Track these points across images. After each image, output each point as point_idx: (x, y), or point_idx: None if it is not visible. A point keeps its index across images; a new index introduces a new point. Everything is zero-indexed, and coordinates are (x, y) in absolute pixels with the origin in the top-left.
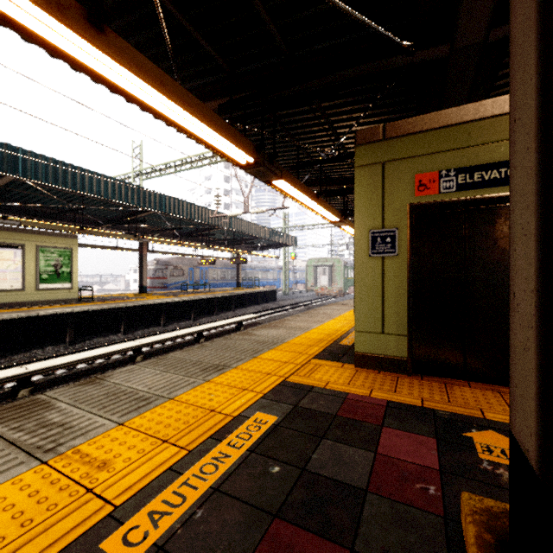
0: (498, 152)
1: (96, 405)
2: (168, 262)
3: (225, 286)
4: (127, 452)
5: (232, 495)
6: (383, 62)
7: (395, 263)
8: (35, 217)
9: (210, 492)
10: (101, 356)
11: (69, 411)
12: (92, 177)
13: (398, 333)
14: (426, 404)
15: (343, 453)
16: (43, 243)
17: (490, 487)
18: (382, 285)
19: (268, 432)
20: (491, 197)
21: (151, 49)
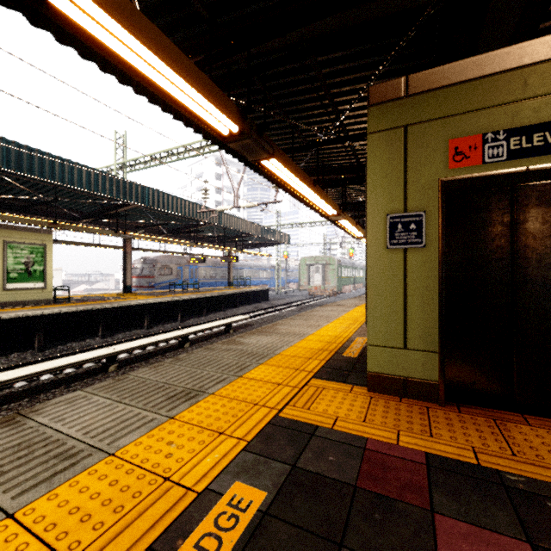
0: None
1: None
2: (155, 260)
3: (215, 285)
4: None
5: None
6: None
7: (421, 257)
8: (4, 210)
9: None
10: (65, 367)
11: None
12: (63, 165)
13: (426, 349)
14: (483, 460)
15: None
16: (12, 238)
17: None
18: (404, 286)
19: (250, 531)
20: None
21: None
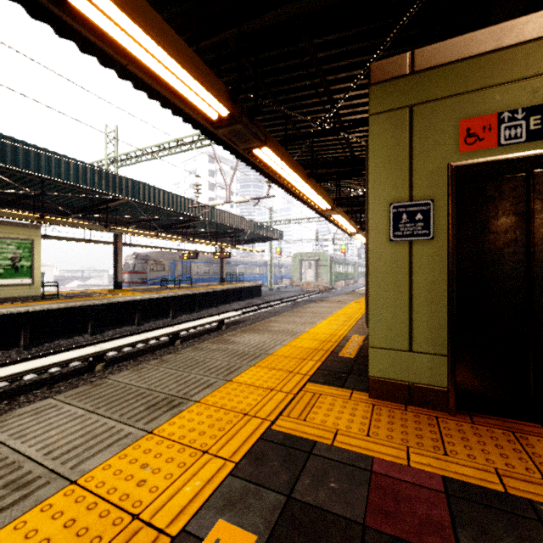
0: None
1: None
2: (147, 256)
3: (208, 281)
4: None
5: None
6: None
7: (429, 251)
8: None
9: None
10: (48, 367)
11: None
12: (49, 157)
13: (434, 352)
14: (510, 486)
15: None
16: None
17: None
18: (409, 282)
19: None
20: None
21: None
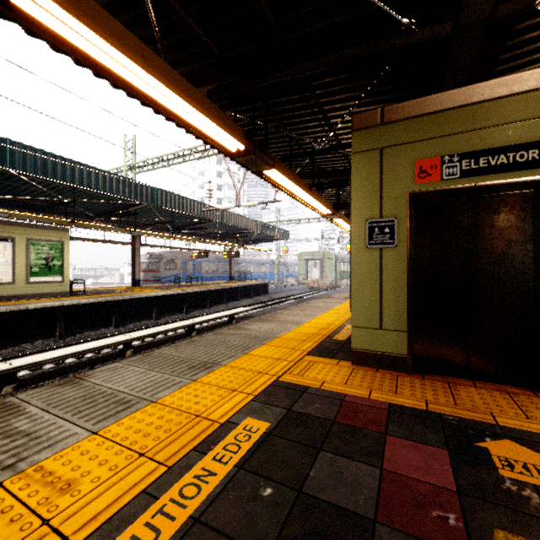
0: (505, 135)
1: (70, 410)
2: (161, 255)
3: (217, 279)
4: (97, 469)
5: (215, 528)
6: (381, 42)
7: (394, 255)
8: (26, 210)
9: (189, 523)
10: (89, 351)
11: (39, 417)
12: (82, 169)
13: (397, 329)
14: (431, 408)
15: (344, 469)
16: (34, 236)
17: (519, 515)
18: (380, 278)
19: (259, 442)
20: (498, 183)
21: (137, 31)
